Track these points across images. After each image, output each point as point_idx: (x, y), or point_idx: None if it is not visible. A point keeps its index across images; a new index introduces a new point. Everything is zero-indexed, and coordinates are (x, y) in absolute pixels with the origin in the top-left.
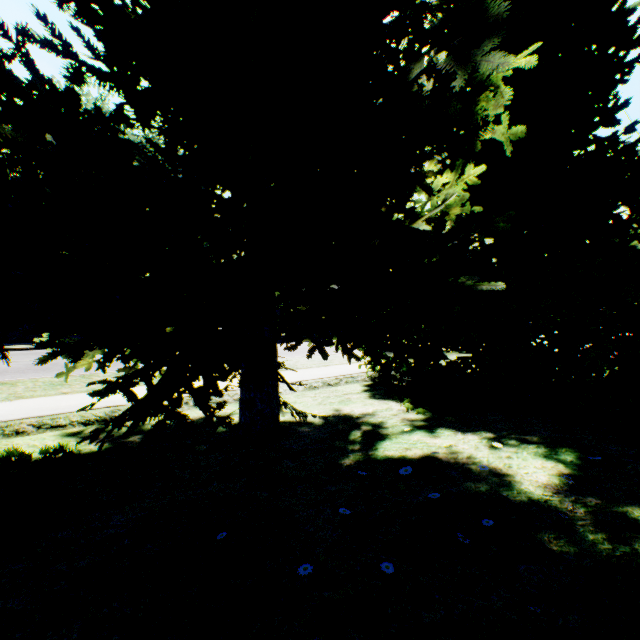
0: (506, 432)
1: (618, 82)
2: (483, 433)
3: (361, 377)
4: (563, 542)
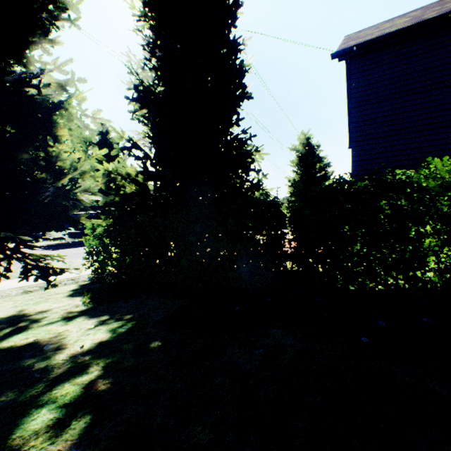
0: (120, 314)
1: (238, 105)
2: (104, 317)
3: (82, 279)
4: (16, 393)
